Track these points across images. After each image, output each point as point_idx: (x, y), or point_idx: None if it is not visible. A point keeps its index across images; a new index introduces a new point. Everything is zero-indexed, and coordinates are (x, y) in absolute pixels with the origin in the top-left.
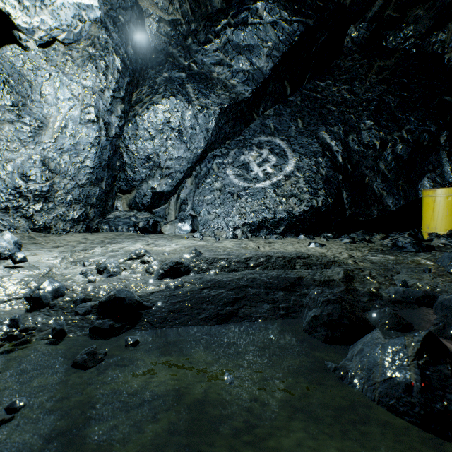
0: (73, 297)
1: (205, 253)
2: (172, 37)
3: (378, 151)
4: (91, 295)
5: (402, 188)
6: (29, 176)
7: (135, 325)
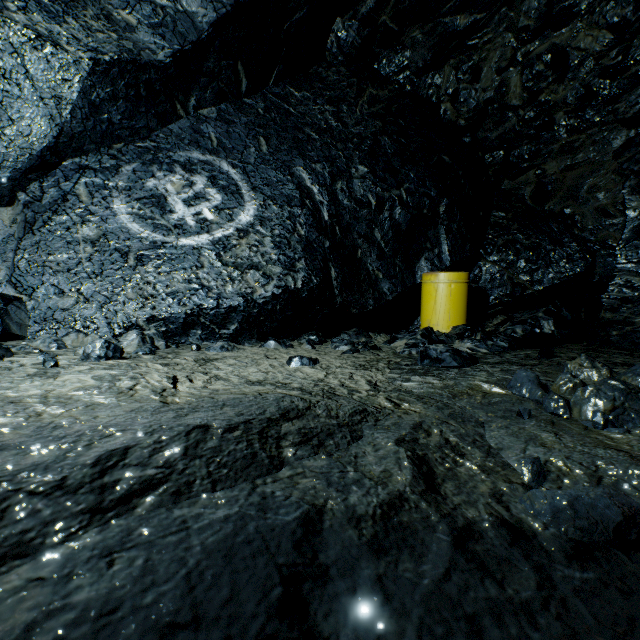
0: None
1: None
2: None
3: (374, 213)
4: None
5: (400, 269)
6: None
7: None
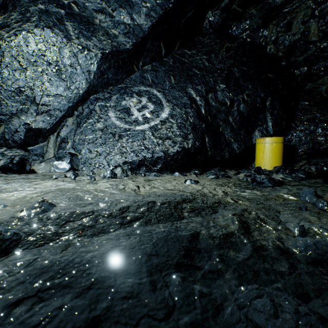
0: None
1: (61, 205)
2: None
3: (228, 108)
4: None
5: (243, 136)
6: None
7: None
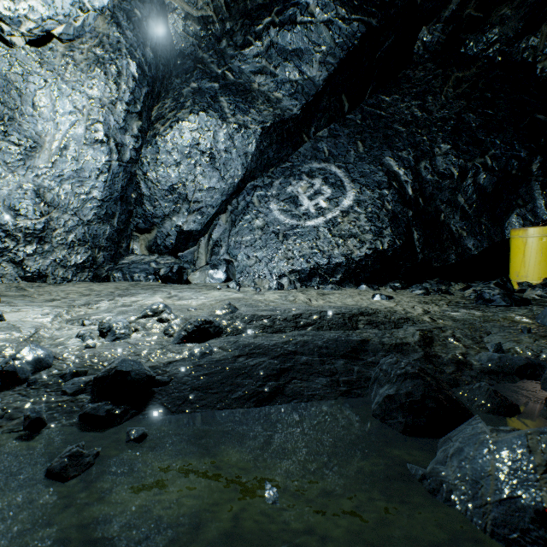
0: (62, 370)
1: (242, 309)
2: (202, 38)
3: (456, 181)
4: (87, 366)
5: (486, 227)
6: (18, 210)
7: (144, 409)
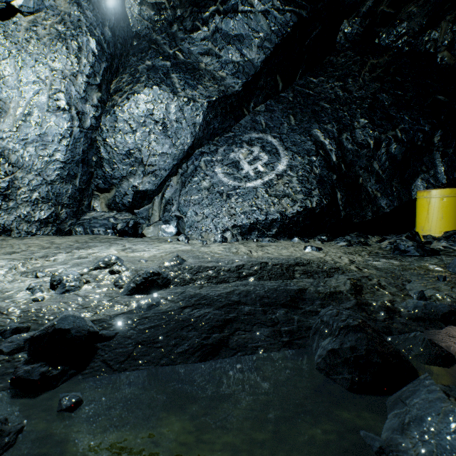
0: (4, 325)
1: (189, 261)
2: (156, 22)
3: (372, 150)
4: (31, 321)
5: (396, 189)
6: None
7: (85, 367)
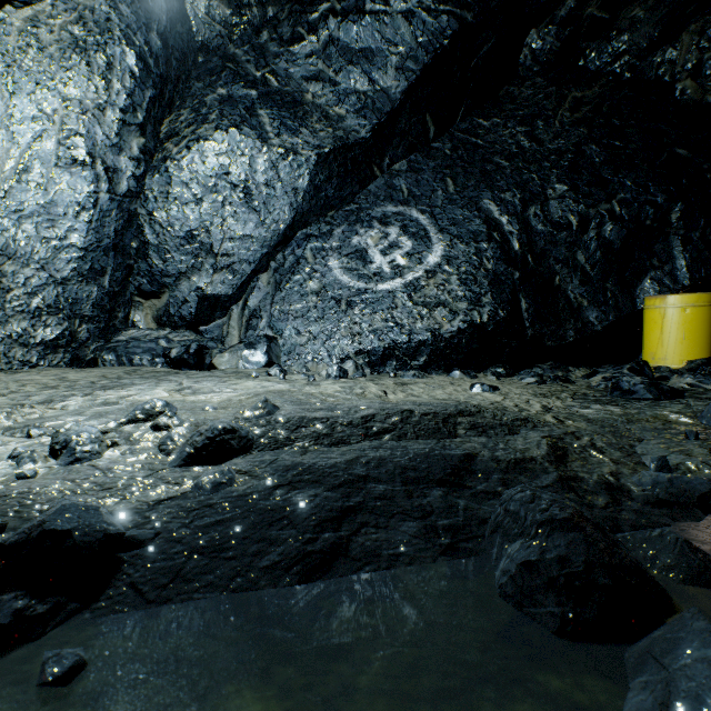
0: None
1: (286, 408)
2: (234, 27)
3: (575, 234)
4: (10, 514)
5: (612, 294)
6: None
7: (97, 597)
